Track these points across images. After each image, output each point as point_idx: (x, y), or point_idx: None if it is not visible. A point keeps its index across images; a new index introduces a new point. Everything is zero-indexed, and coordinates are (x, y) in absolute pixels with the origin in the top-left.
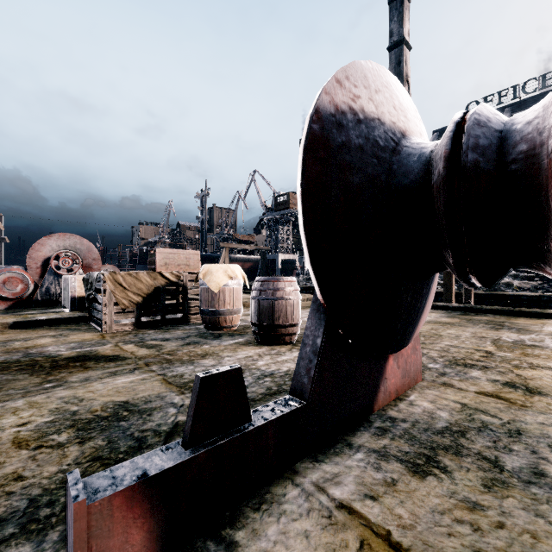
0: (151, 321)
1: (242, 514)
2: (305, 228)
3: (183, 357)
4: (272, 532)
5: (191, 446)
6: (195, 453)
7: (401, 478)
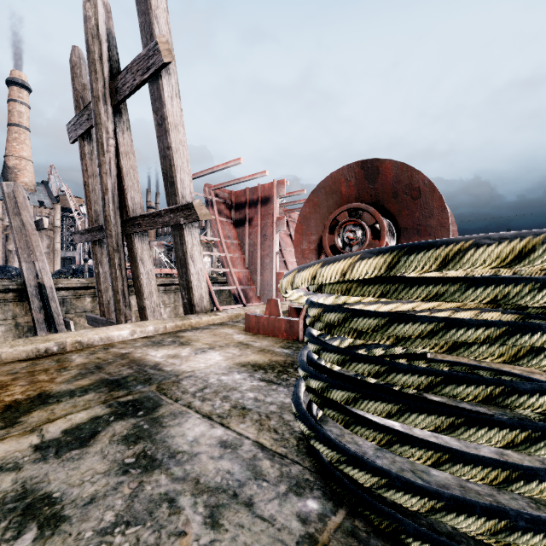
0: None
1: None
2: None
3: None
4: None
5: None
6: None
7: None
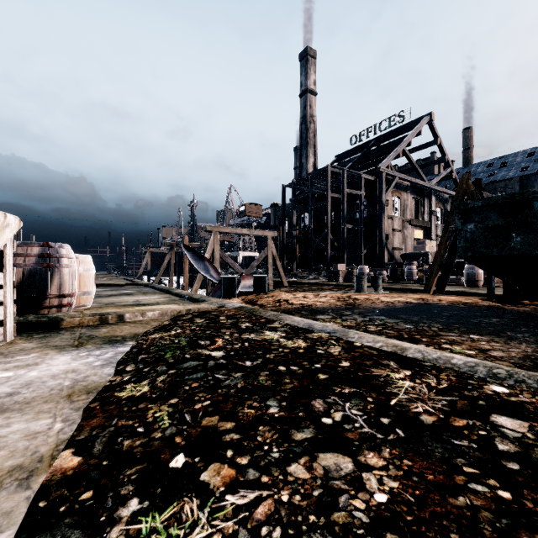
0: None
1: None
2: None
3: None
4: None
5: None
6: None
7: None
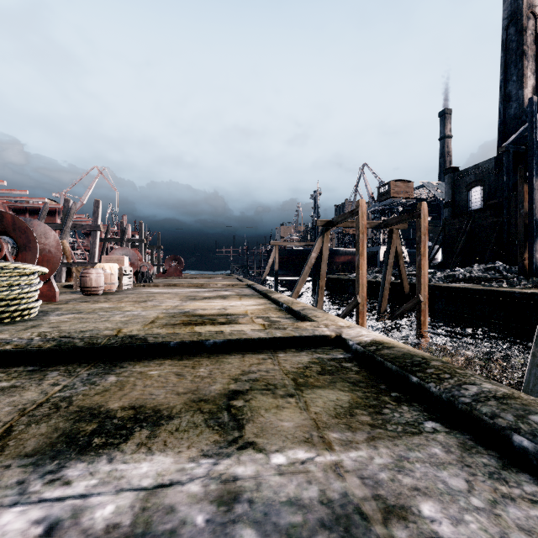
0: None
1: None
2: None
3: None
4: None
5: None
6: None
7: None
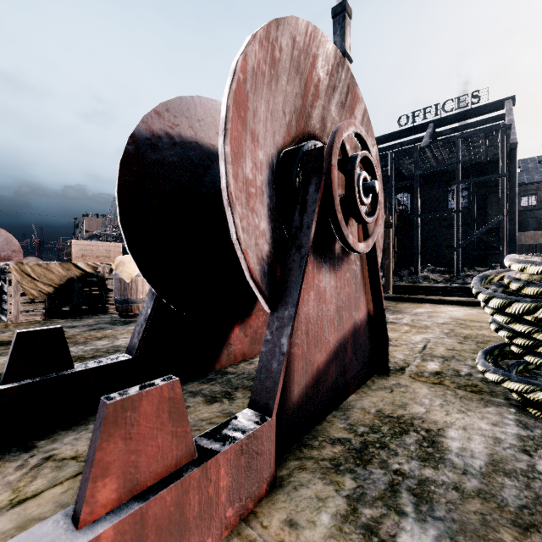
0: (64, 311)
1: (53, 432)
2: (121, 223)
3: (79, 340)
4: (69, 439)
5: (7, 383)
6: (7, 386)
7: (195, 405)
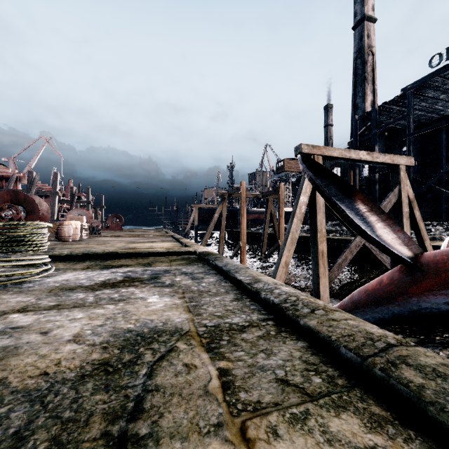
0: None
1: None
2: None
3: None
4: None
5: None
6: None
7: None
